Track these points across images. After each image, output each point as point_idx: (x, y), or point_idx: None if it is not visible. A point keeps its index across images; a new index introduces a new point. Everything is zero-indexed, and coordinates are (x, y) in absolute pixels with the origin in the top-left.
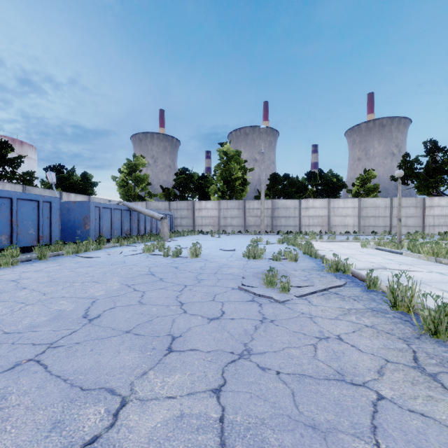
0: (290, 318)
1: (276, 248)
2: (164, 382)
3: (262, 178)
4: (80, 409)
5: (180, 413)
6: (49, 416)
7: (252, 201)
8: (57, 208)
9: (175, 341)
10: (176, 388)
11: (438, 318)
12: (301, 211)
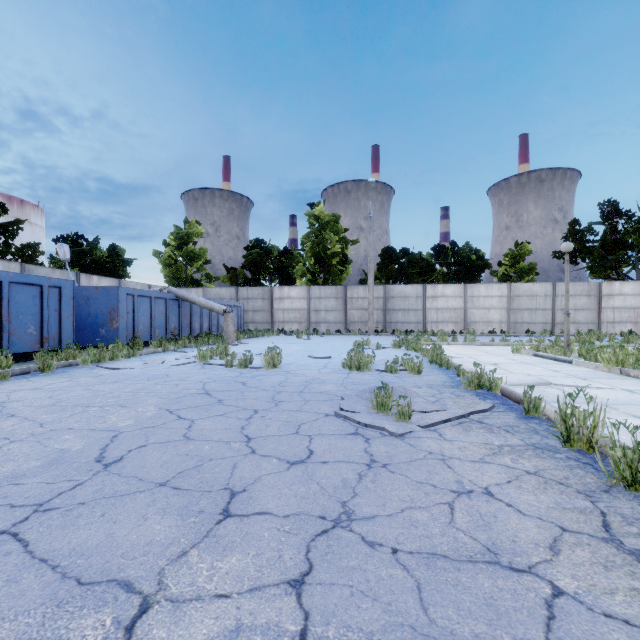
0: (412, 460)
1: (390, 354)
2: (213, 569)
3: (370, 254)
4: (72, 620)
5: (237, 624)
6: (18, 632)
7: (356, 287)
8: (70, 297)
9: (235, 500)
10: (232, 579)
11: (637, 461)
12: (426, 301)
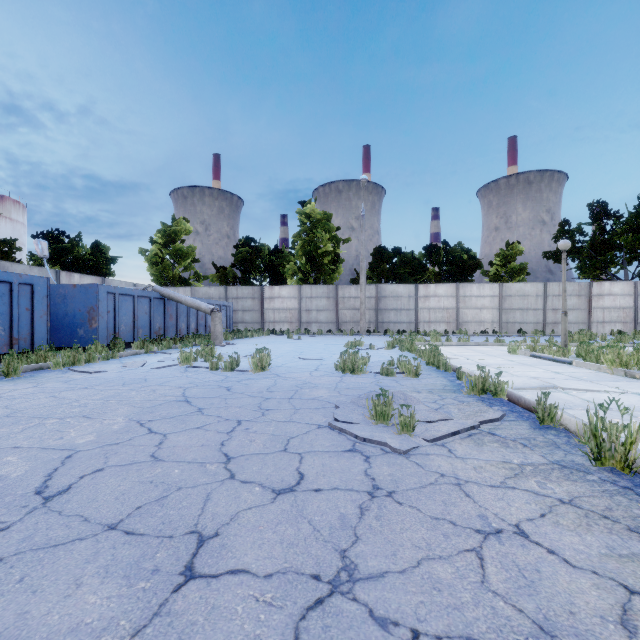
0: (421, 486)
1: (384, 355)
2: None
3: (362, 253)
4: None
5: None
6: None
7: (347, 286)
8: (44, 295)
9: (203, 550)
10: None
11: None
12: (418, 300)
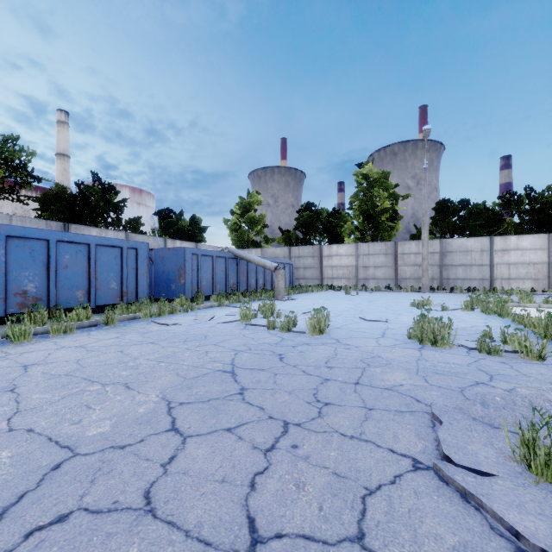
0: None
1: (464, 319)
2: None
3: (424, 208)
4: None
5: None
6: None
7: (407, 242)
8: (145, 257)
9: None
10: None
11: None
12: (493, 255)
